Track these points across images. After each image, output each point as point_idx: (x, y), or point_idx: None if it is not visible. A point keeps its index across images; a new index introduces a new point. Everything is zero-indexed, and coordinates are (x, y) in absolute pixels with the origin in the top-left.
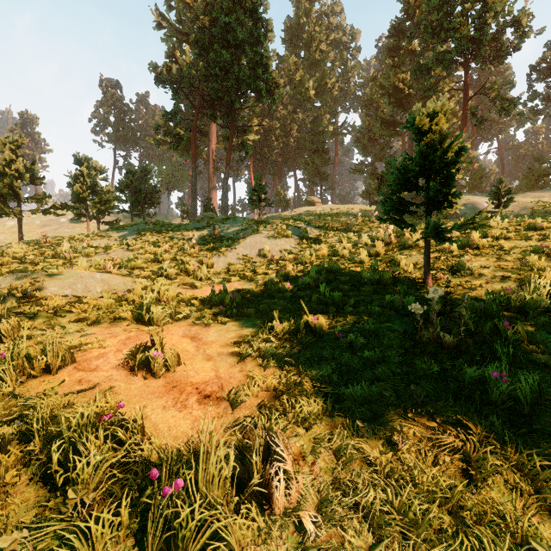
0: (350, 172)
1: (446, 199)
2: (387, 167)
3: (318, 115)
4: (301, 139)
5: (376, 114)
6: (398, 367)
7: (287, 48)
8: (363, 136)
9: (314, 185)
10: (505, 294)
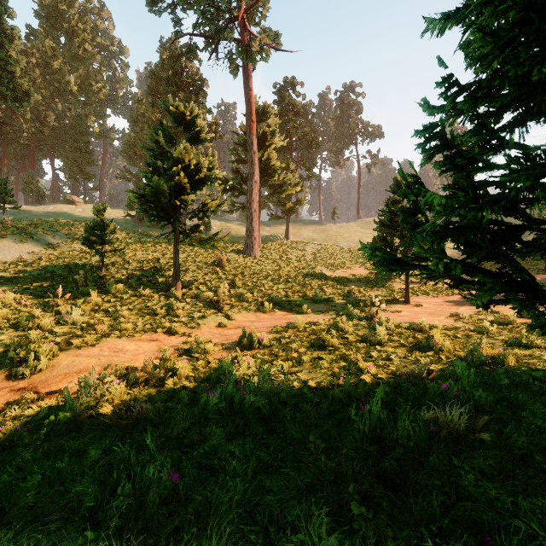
0: (117, 177)
1: (105, 241)
2: (137, 190)
3: (82, 115)
4: (61, 129)
5: (138, 137)
6: (67, 292)
7: (41, 25)
8: (130, 148)
9: (77, 182)
10: (122, 275)
